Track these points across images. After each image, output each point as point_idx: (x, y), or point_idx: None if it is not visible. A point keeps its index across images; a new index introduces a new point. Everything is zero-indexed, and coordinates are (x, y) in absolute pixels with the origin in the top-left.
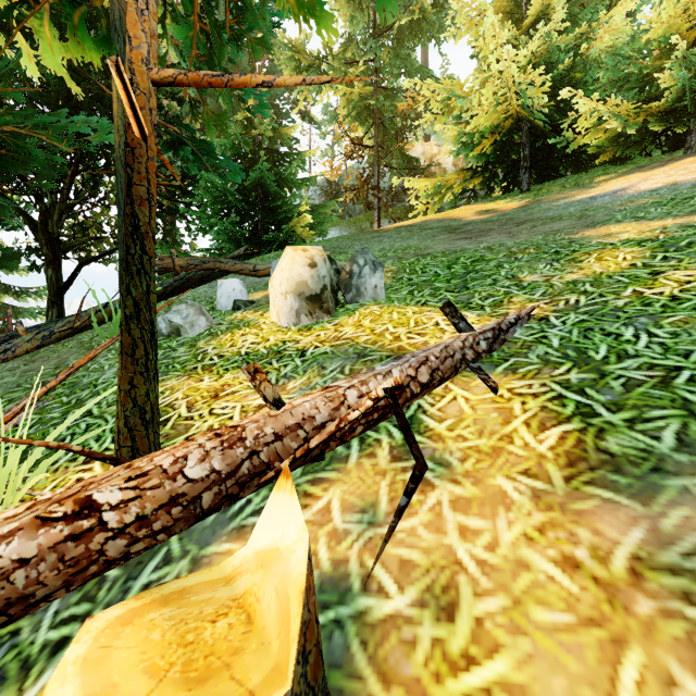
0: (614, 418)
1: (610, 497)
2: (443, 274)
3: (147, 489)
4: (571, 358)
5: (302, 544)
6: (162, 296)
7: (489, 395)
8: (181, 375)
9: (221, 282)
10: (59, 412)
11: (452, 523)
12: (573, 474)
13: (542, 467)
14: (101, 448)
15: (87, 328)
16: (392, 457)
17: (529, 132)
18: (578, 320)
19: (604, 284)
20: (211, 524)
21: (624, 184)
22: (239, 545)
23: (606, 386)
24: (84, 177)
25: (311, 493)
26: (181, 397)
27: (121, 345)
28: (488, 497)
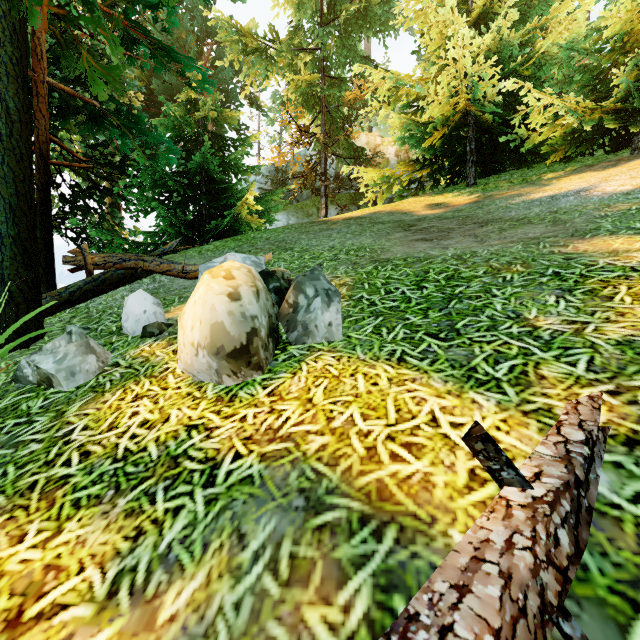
0: None
1: None
2: (414, 298)
3: None
4: None
5: None
6: (67, 303)
7: None
8: None
9: (128, 298)
10: None
11: None
12: None
13: None
14: None
15: None
16: None
17: (475, 126)
18: None
19: None
20: None
21: (582, 183)
22: None
23: None
24: None
25: None
26: None
27: None
28: None
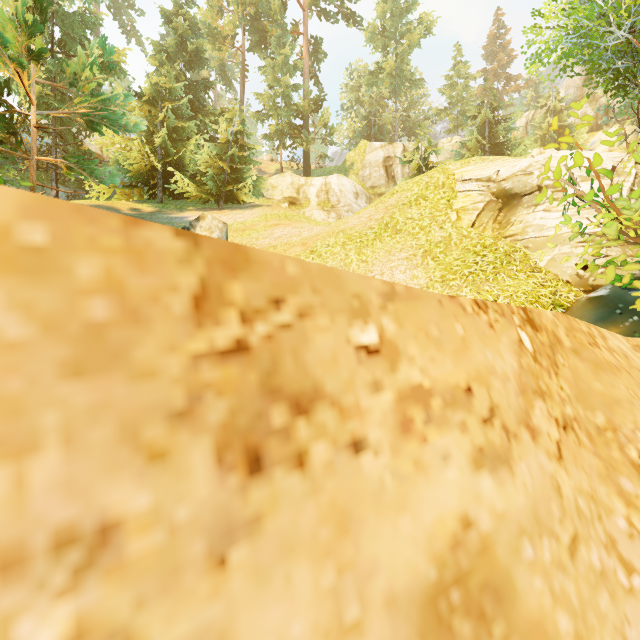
0: None
1: None
2: None
3: None
4: None
5: None
6: None
7: None
8: None
9: None
10: None
11: None
12: None
13: None
14: None
15: None
16: None
17: (162, 172)
18: None
19: None
20: None
21: (190, 215)
22: None
23: None
24: None
25: None
26: None
27: None
28: None
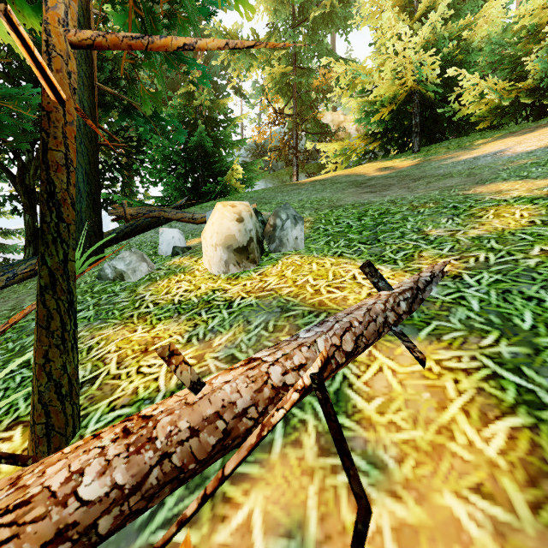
0: None
1: None
2: (354, 226)
3: (27, 524)
4: (496, 325)
5: None
6: (114, 240)
7: (417, 367)
8: (117, 324)
9: (162, 230)
10: (1, 361)
11: None
12: (540, 500)
13: (496, 482)
14: (27, 410)
15: None
16: (319, 448)
17: (419, 103)
18: (492, 280)
19: (509, 241)
20: (116, 538)
21: (501, 146)
22: None
23: (545, 365)
24: None
25: (230, 497)
26: (113, 349)
27: (36, 315)
28: (439, 527)
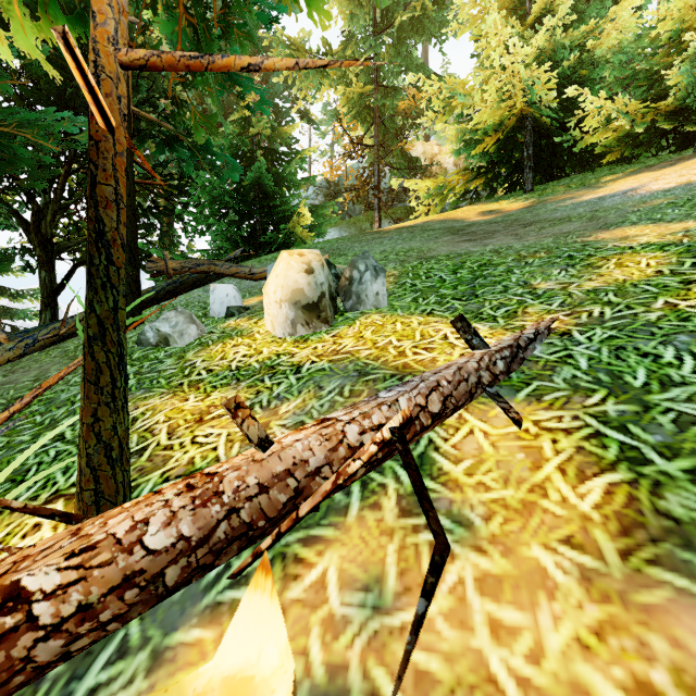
0: (671, 467)
1: (685, 586)
2: (448, 279)
3: (94, 568)
4: (604, 384)
5: (284, 678)
6: (154, 300)
7: (512, 429)
8: (165, 393)
9: (214, 287)
10: (29, 435)
11: (480, 614)
12: (630, 547)
13: (588, 533)
14: (67, 483)
15: (74, 335)
16: (400, 510)
17: (532, 130)
18: (605, 336)
19: (629, 294)
20: (180, 598)
21: (634, 184)
22: (212, 632)
23: (653, 422)
24: (79, 177)
25: (303, 557)
26: (162, 420)
27: (83, 370)
28: (524, 576)
